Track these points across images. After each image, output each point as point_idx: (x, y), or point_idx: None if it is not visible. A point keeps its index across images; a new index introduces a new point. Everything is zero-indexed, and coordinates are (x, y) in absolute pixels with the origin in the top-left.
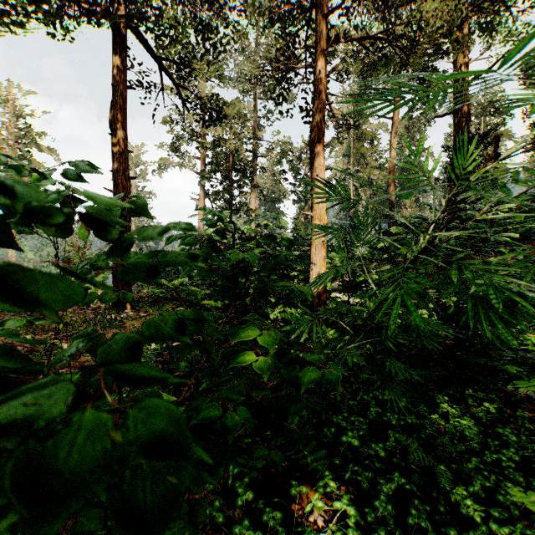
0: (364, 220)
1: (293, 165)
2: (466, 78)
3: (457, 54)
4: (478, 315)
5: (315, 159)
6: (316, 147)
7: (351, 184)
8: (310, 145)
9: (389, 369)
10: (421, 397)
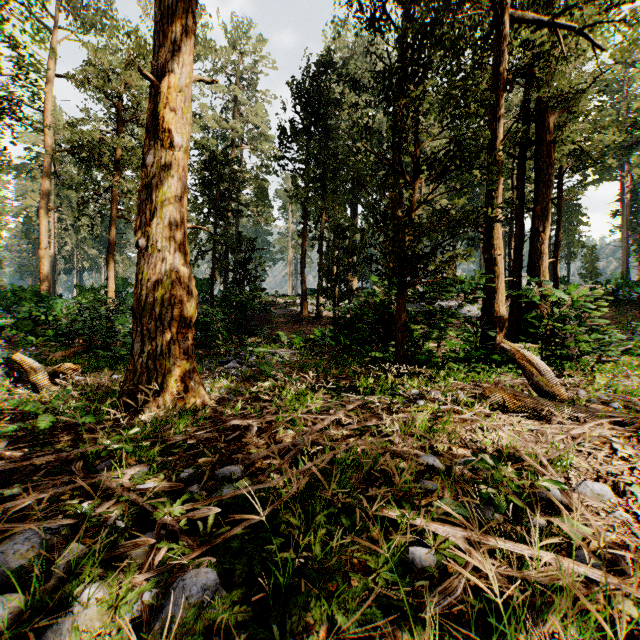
0: None
1: None
2: None
3: None
4: None
5: (110, 266)
6: (110, 261)
7: (52, 224)
8: (107, 259)
9: None
10: None
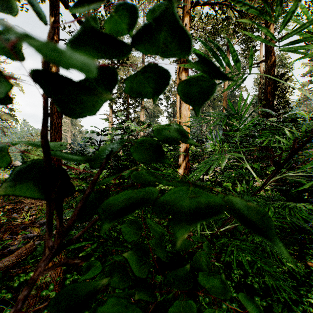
0: (242, 108)
1: (166, 95)
2: (273, 40)
3: (267, 25)
4: (310, 191)
5: None
6: (182, 76)
7: None
8: (179, 75)
9: (241, 231)
10: (269, 256)
